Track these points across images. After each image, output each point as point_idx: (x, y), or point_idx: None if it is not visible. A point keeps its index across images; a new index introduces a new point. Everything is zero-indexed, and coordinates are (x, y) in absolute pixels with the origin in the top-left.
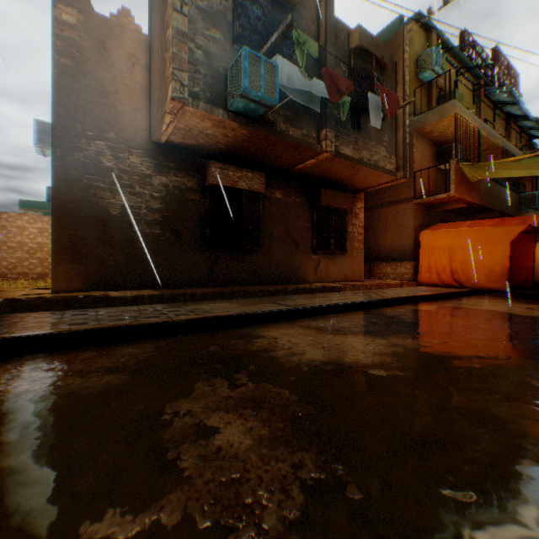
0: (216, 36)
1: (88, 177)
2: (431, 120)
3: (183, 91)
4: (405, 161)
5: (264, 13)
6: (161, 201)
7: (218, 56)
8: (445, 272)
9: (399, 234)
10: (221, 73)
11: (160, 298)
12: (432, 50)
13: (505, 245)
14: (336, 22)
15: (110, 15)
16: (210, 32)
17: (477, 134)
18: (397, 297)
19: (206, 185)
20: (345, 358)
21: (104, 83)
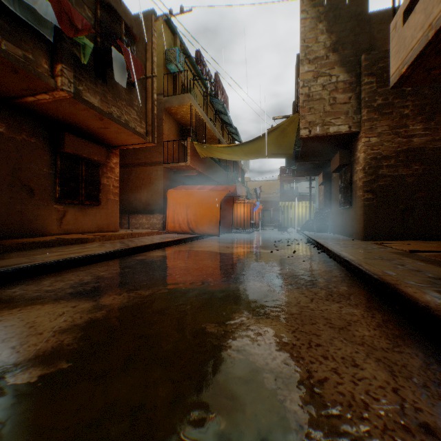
0: None
1: None
2: (175, 104)
3: None
4: (153, 128)
5: None
6: None
7: None
8: (184, 222)
9: (153, 191)
10: None
11: None
12: (176, 49)
13: (219, 204)
14: None
15: None
16: None
17: (205, 125)
18: (140, 246)
19: None
20: None
21: None
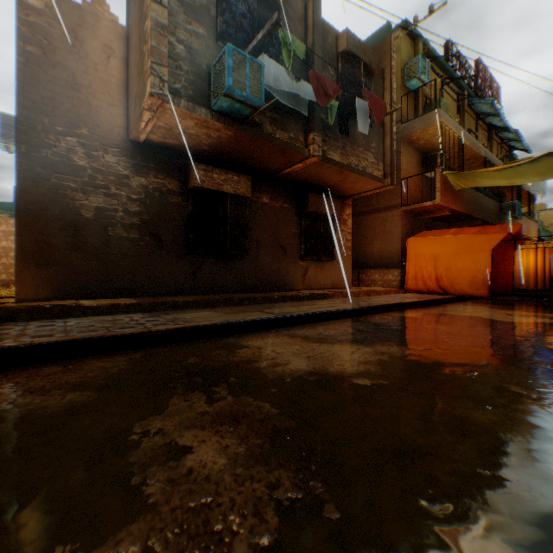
0: (199, 31)
1: (57, 176)
2: (418, 128)
3: (162, 87)
4: (392, 168)
5: (249, 11)
6: (140, 204)
7: (201, 52)
8: (431, 279)
9: (387, 241)
10: (204, 70)
11: (138, 307)
12: (418, 58)
13: (487, 253)
14: (324, 24)
15: (83, 2)
16: (192, 26)
17: (461, 143)
18: (385, 304)
19: (189, 188)
20: (330, 367)
21: (76, 75)
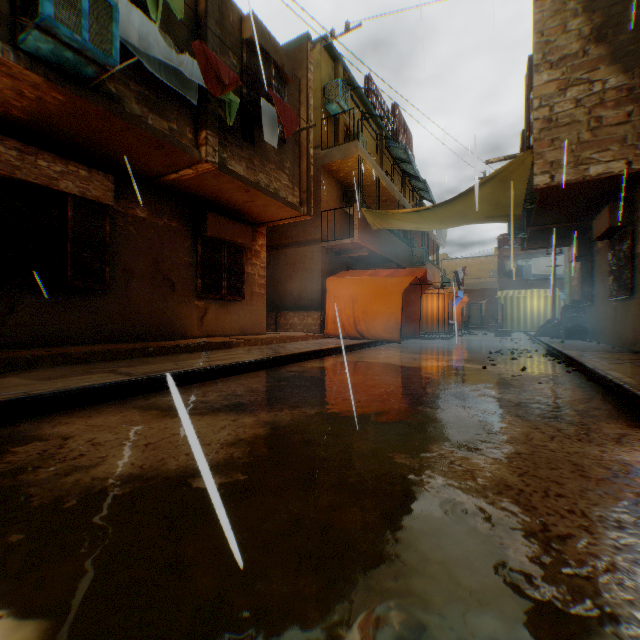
0: None
1: None
2: (338, 158)
3: None
4: (309, 195)
5: None
6: None
7: None
8: (350, 323)
9: (307, 280)
10: None
11: None
12: (338, 81)
13: (399, 296)
14: None
15: None
16: None
17: (378, 182)
18: (295, 353)
19: None
20: (171, 461)
21: None
